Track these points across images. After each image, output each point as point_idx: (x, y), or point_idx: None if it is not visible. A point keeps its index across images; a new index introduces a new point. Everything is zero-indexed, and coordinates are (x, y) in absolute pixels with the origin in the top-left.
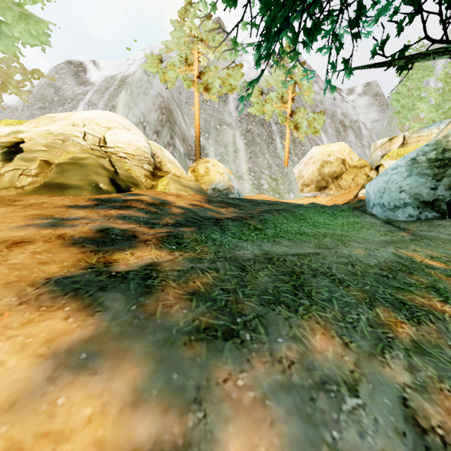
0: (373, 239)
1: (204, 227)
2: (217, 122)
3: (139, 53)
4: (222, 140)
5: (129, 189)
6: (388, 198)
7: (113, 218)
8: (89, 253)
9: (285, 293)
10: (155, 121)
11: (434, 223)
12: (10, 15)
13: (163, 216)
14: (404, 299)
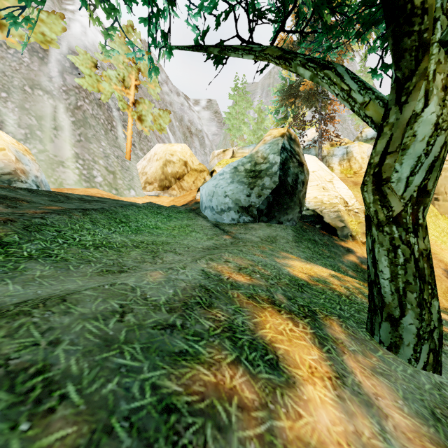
0: (196, 246)
1: None
2: (26, 83)
3: None
4: (33, 108)
5: None
6: (216, 202)
7: None
8: None
9: None
10: None
11: (249, 226)
12: None
13: None
14: (177, 390)
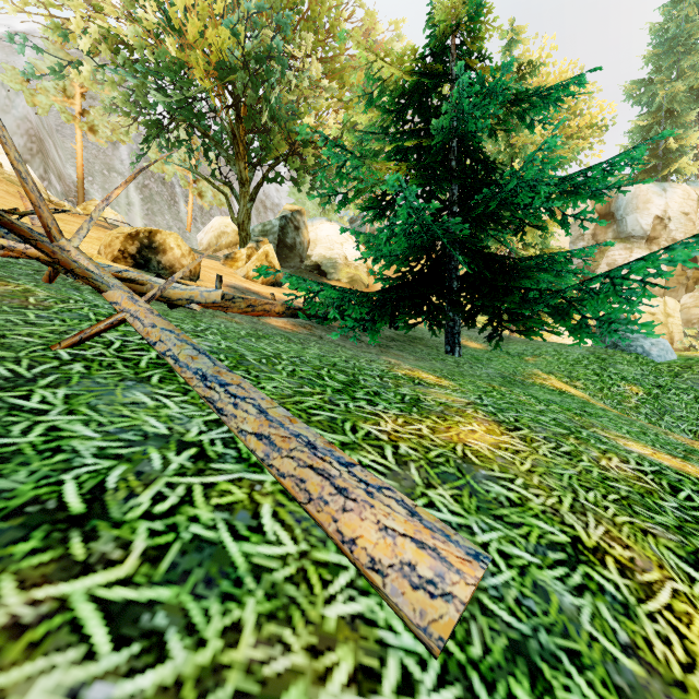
0: None
1: None
2: (104, 167)
3: None
4: (111, 189)
5: None
6: None
7: None
8: None
9: None
10: (21, 148)
11: None
12: None
13: None
14: None
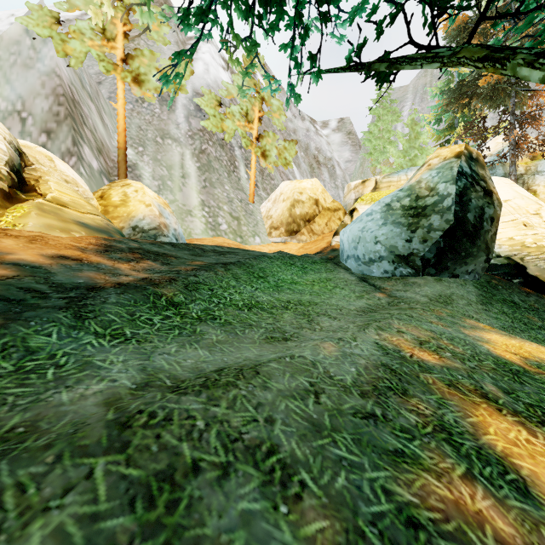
0: (348, 308)
1: (25, 316)
2: (158, 134)
3: None
4: (164, 159)
5: None
6: (363, 249)
7: None
8: None
9: None
10: (44, 113)
11: (409, 280)
12: None
13: None
14: (412, 500)
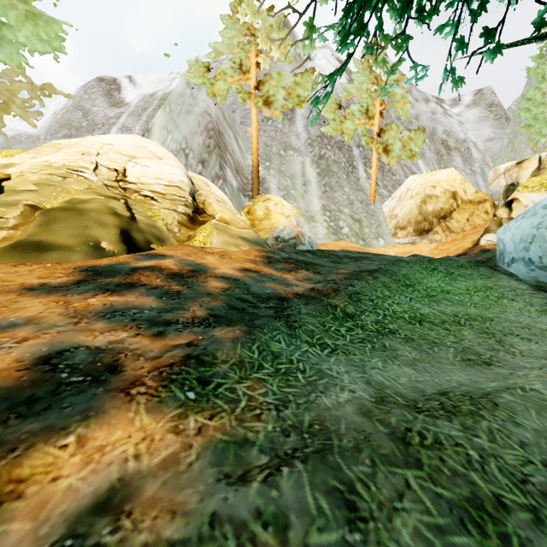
0: (537, 326)
1: (257, 324)
2: (281, 147)
3: (184, 64)
4: (287, 170)
5: (149, 246)
6: (539, 251)
7: (90, 316)
8: None
9: None
10: (200, 147)
11: None
12: (14, 14)
13: (190, 301)
14: None
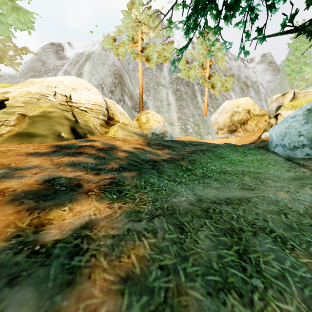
0: (282, 176)
1: (143, 171)
2: (155, 84)
3: (100, 36)
4: (158, 97)
5: (86, 135)
6: (289, 140)
7: (64, 165)
8: (24, 212)
9: (232, 268)
10: (110, 83)
11: None
12: (6, 8)
13: (110, 161)
14: None
